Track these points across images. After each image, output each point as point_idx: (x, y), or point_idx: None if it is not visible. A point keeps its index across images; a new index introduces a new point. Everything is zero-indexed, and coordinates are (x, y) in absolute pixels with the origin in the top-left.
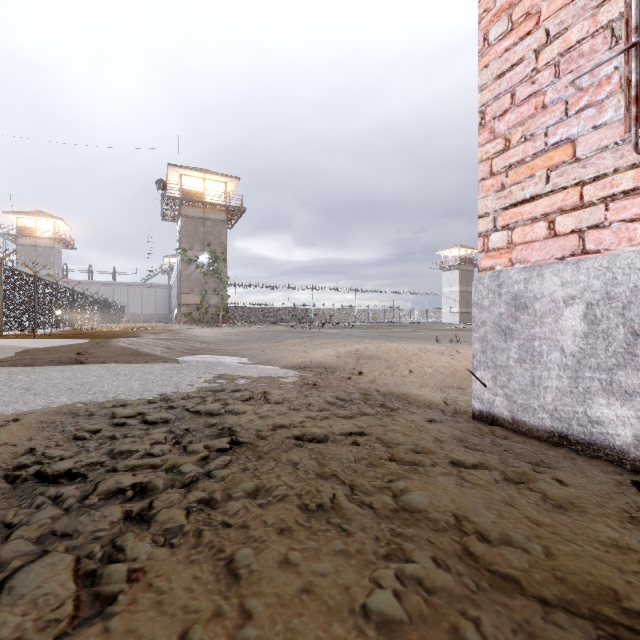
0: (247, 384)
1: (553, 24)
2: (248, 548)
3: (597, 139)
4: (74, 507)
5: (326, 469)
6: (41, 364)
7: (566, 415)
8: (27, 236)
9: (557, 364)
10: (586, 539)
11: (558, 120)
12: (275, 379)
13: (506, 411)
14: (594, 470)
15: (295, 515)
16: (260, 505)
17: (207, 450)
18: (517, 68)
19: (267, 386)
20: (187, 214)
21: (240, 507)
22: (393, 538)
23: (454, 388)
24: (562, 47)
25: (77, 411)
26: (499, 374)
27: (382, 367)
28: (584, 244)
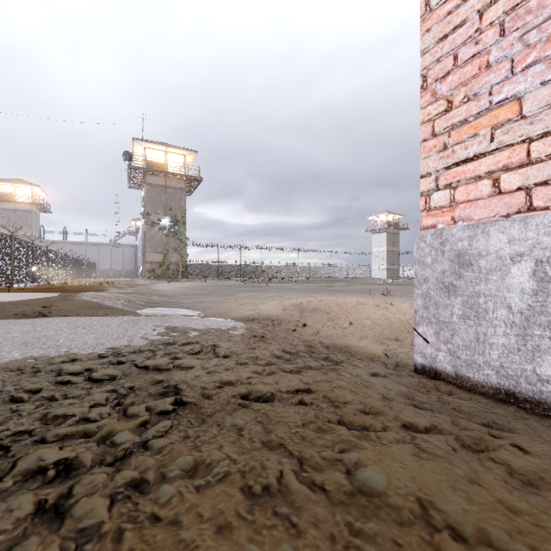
0: (198, 337)
1: None
2: None
3: (545, 95)
4: None
5: (272, 436)
6: (5, 317)
7: (513, 372)
8: (7, 201)
9: (503, 321)
10: None
11: (503, 78)
12: (225, 331)
13: (449, 366)
14: (550, 433)
15: (237, 504)
16: (198, 488)
17: (148, 413)
18: (460, 30)
19: (217, 339)
20: (151, 182)
21: (173, 493)
22: (352, 538)
23: (392, 340)
24: (507, 5)
25: (24, 368)
26: (442, 330)
27: (324, 319)
28: (531, 201)
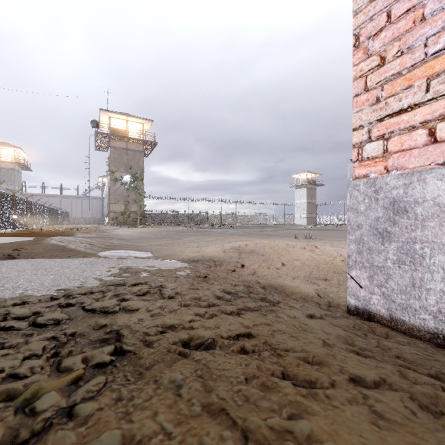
0: (147, 277)
1: None
2: None
3: None
4: None
5: (213, 397)
6: None
7: None
8: None
9: (442, 267)
10: None
11: (439, 29)
12: (172, 272)
13: (383, 309)
14: None
15: None
16: None
17: (84, 366)
18: None
19: (164, 279)
20: (114, 146)
21: None
22: None
23: (321, 279)
24: None
25: None
26: (376, 274)
27: (260, 261)
28: None
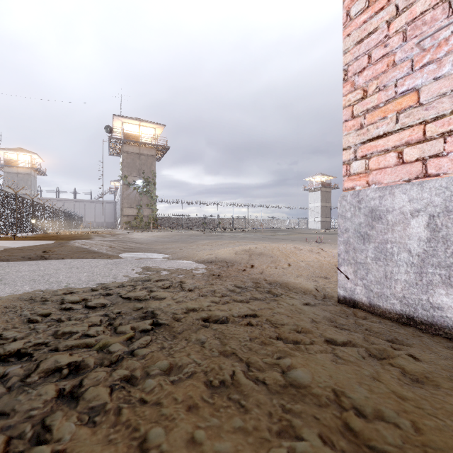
0: (168, 275)
1: (401, 0)
2: (160, 427)
3: (437, 88)
4: (15, 386)
5: (227, 348)
6: (15, 260)
7: (412, 301)
8: (11, 166)
9: (405, 262)
10: (445, 413)
11: (405, 74)
12: (189, 271)
13: (364, 297)
14: (438, 346)
15: (201, 392)
16: (173, 382)
17: (133, 331)
18: (373, 35)
19: (183, 277)
20: (127, 150)
21: (155, 385)
22: (284, 414)
23: (322, 278)
24: (409, 18)
25: (35, 298)
26: (359, 269)
27: (268, 262)
28: (426, 169)
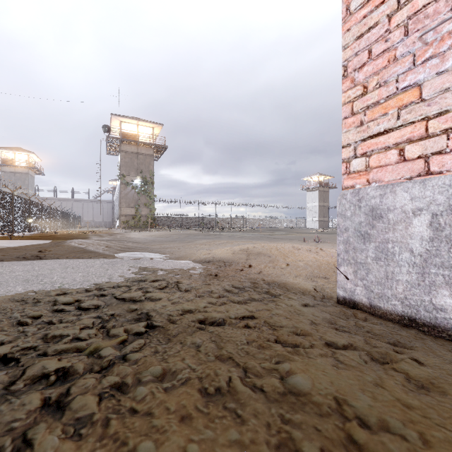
0: (164, 275)
1: None
2: (150, 441)
3: (440, 83)
4: None
5: (223, 352)
6: (9, 260)
7: (414, 303)
8: (8, 165)
9: (407, 262)
10: None
11: (407, 69)
12: (186, 271)
13: (365, 298)
14: (442, 349)
15: (195, 400)
16: (165, 389)
17: (126, 334)
18: (373, 30)
19: (180, 277)
20: (125, 150)
21: (147, 393)
22: (283, 425)
23: (321, 278)
24: (410, 11)
25: (27, 299)
26: (359, 269)
27: (266, 261)
28: (429, 167)
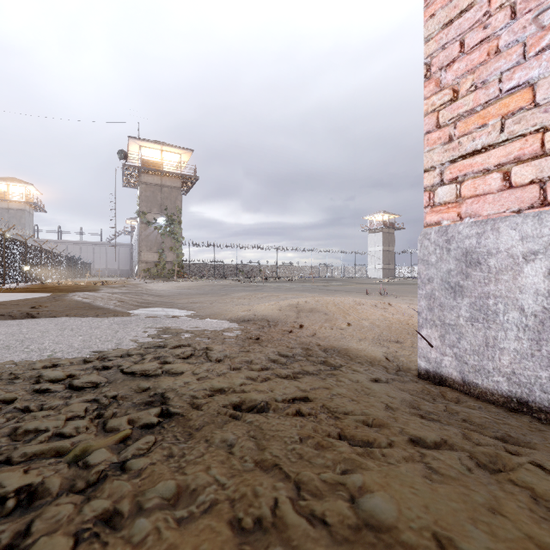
0: (190, 339)
1: None
2: None
3: None
4: None
5: (267, 455)
6: None
7: (526, 380)
8: (0, 199)
9: (515, 324)
10: None
11: (514, 64)
12: (219, 333)
13: (455, 372)
14: None
15: (223, 543)
16: (179, 521)
17: (130, 426)
18: (467, 14)
19: (210, 341)
20: (146, 181)
21: (150, 530)
22: None
23: (392, 342)
24: None
25: (1, 374)
26: (448, 333)
27: (322, 320)
28: (546, 195)
